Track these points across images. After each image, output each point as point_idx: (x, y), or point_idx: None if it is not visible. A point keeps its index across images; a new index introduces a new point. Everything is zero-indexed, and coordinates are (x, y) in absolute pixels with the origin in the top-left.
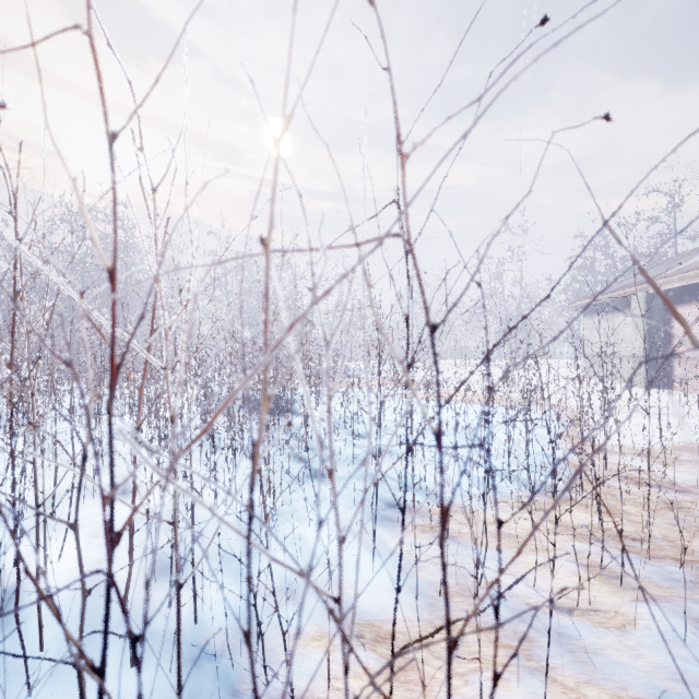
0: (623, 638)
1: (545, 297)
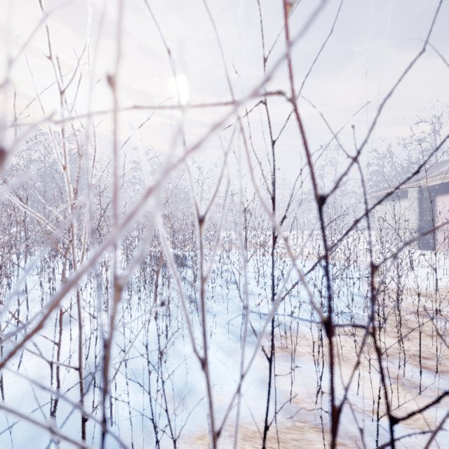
0: (426, 437)
1: (414, 174)
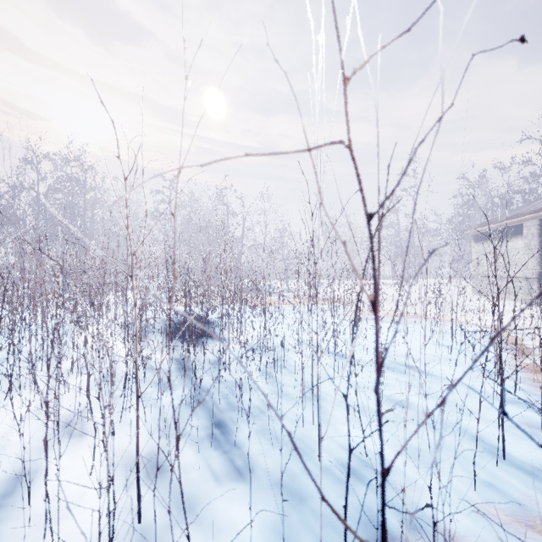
0: None
1: None
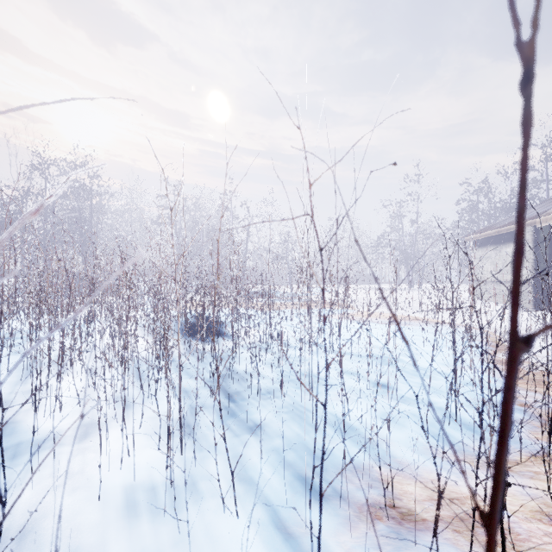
0: None
1: None
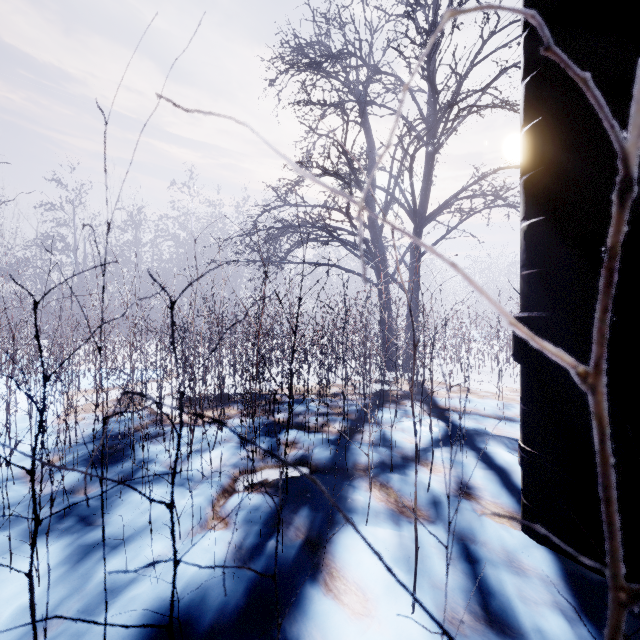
0: None
1: None
